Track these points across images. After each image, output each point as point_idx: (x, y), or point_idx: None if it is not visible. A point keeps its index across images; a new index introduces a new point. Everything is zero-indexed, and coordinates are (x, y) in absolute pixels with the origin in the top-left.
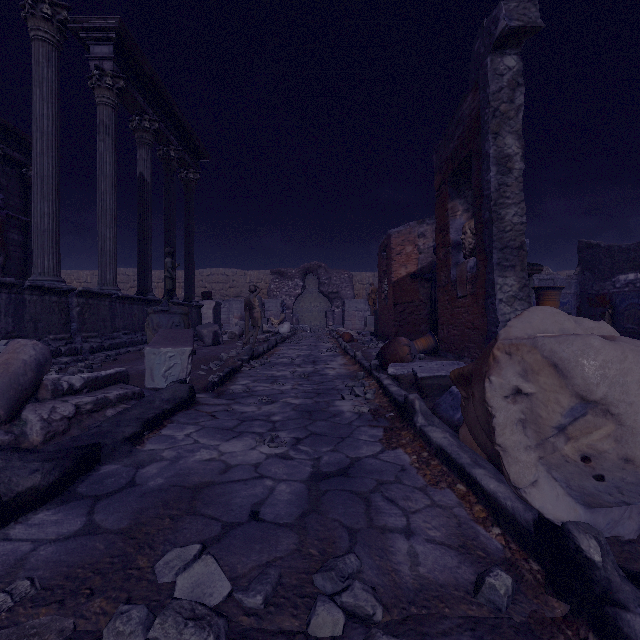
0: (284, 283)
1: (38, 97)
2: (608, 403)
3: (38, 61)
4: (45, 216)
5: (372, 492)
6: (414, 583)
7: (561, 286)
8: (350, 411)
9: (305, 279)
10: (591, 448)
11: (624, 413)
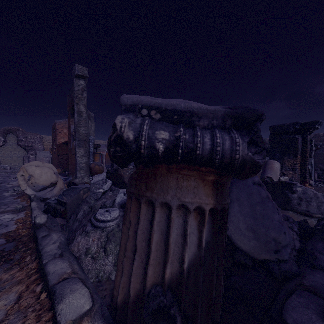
0: None
1: None
2: (32, 175)
3: None
4: None
5: (2, 205)
6: (2, 211)
7: (99, 152)
8: (8, 194)
9: (6, 136)
10: (32, 182)
11: (34, 176)
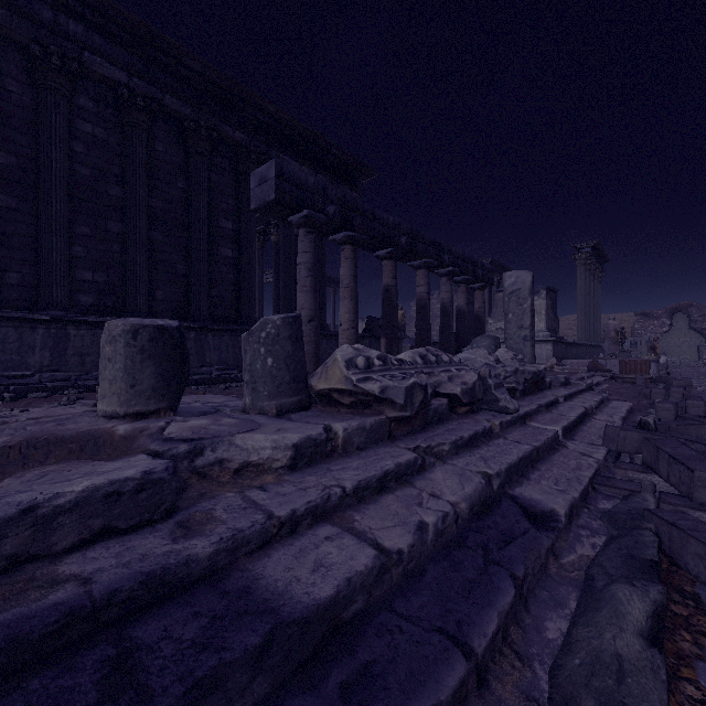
0: (649, 323)
1: (580, 284)
2: None
3: (580, 273)
4: (582, 321)
5: None
6: None
7: None
8: None
9: (672, 317)
10: None
11: None
